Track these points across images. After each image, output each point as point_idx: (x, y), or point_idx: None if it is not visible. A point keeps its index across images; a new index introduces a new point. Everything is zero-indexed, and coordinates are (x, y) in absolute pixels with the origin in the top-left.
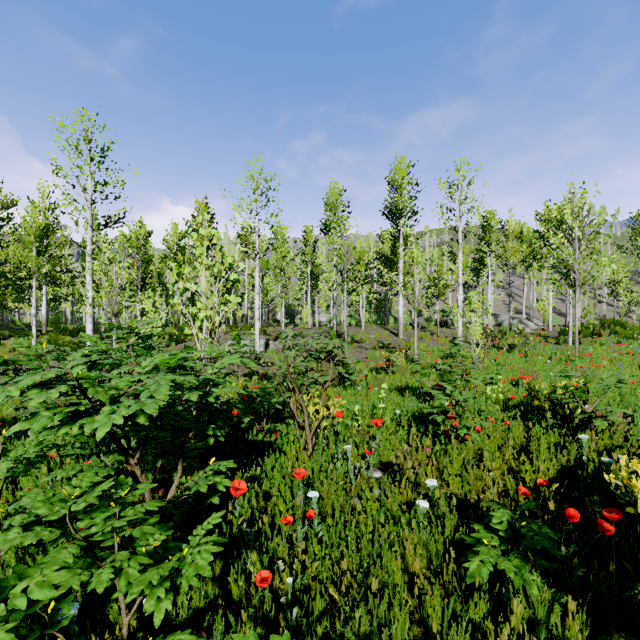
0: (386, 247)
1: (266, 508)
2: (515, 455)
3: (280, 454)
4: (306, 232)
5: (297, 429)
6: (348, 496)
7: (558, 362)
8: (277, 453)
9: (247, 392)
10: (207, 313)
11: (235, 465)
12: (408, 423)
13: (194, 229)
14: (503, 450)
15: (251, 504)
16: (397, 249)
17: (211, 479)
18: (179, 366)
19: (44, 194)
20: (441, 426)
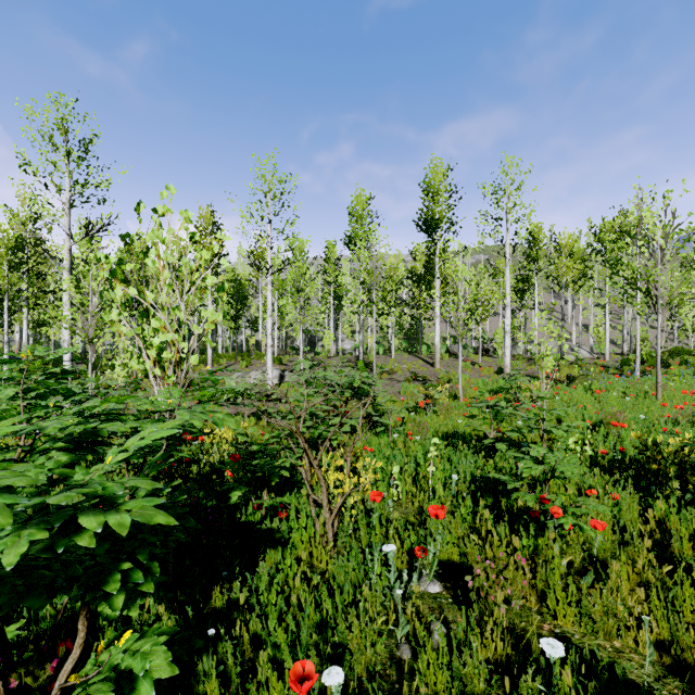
0: (419, 265)
1: (255, 664)
2: (655, 562)
3: (285, 547)
4: (328, 248)
5: (311, 506)
6: (391, 637)
7: (635, 399)
8: (278, 554)
9: (239, 452)
10: (167, 337)
11: (167, 655)
12: (468, 492)
13: (197, 241)
14: (628, 548)
15: (227, 663)
16: (432, 266)
17: (129, 664)
18: (88, 432)
19: (25, 202)
20: (518, 500)
